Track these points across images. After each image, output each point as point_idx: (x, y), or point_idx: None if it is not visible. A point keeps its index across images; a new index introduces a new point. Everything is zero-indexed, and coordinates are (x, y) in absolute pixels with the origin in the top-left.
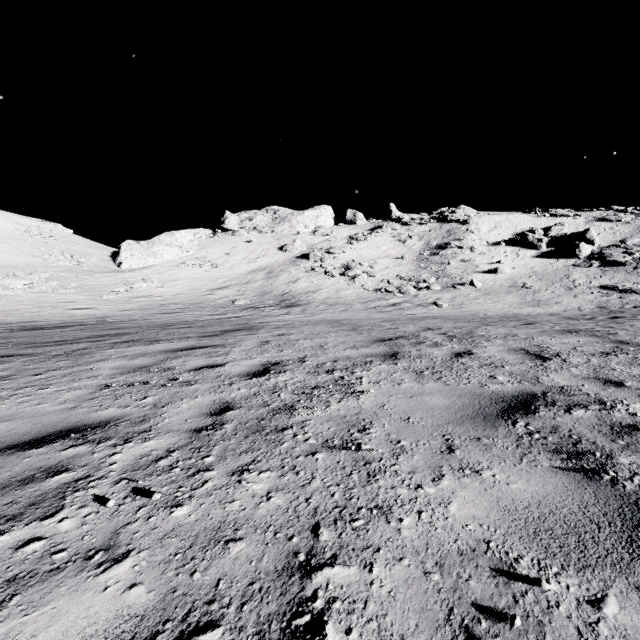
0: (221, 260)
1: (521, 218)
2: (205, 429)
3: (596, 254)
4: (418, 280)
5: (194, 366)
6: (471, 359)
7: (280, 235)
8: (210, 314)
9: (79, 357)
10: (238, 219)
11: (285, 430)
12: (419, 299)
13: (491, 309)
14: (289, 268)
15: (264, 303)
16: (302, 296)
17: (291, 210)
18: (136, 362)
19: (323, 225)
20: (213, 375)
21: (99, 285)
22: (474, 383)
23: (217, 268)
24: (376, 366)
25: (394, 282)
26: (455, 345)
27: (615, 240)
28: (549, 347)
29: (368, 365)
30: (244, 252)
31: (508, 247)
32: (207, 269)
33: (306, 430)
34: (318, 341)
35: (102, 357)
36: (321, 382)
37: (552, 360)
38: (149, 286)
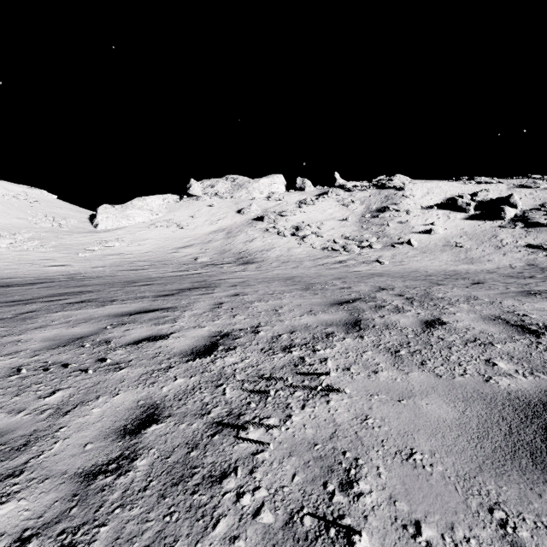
0: (186, 222)
1: (450, 185)
2: (104, 471)
3: (519, 216)
4: (361, 240)
5: (134, 338)
6: (447, 331)
7: (238, 200)
8: (173, 271)
9: (19, 323)
10: (201, 186)
11: (224, 478)
12: (362, 257)
13: (429, 266)
14: (246, 229)
15: (223, 260)
16: (257, 254)
17: (248, 178)
18: (74, 330)
19: (276, 191)
20: (151, 352)
21: (76, 244)
22: (473, 374)
23: (182, 229)
24: (340, 340)
25: (339, 241)
26: (419, 310)
27: (535, 204)
28: (527, 315)
29: (330, 339)
30: (206, 215)
31: (440, 210)
32: (173, 230)
33: (257, 479)
34: (272, 303)
35: (43, 323)
36: (277, 367)
37: (546, 335)
38: (121, 245)
